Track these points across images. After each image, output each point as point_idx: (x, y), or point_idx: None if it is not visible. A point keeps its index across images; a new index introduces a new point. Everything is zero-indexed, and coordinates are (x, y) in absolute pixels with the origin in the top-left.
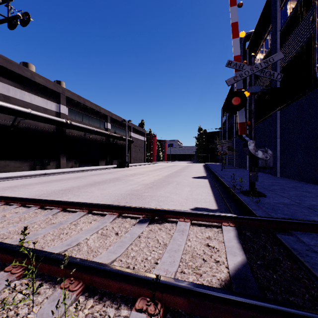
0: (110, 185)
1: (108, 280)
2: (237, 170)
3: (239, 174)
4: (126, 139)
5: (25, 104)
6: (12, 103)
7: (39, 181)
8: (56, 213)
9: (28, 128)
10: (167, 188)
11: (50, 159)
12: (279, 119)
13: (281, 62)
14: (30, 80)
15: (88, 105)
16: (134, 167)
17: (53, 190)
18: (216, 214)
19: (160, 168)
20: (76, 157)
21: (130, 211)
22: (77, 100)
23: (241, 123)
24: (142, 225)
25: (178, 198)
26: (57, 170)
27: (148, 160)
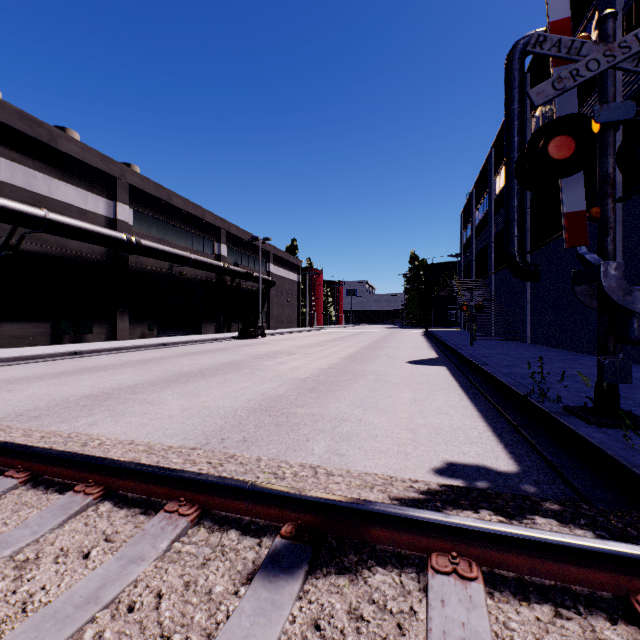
0: (212, 382)
1: None
2: (506, 344)
3: (518, 355)
4: (260, 279)
5: (35, 199)
6: (5, 196)
7: (51, 371)
8: (2, 494)
9: (43, 253)
10: (354, 392)
11: (94, 319)
12: (622, 223)
13: (628, 85)
14: (48, 147)
15: (177, 205)
16: (277, 336)
17: (69, 395)
18: (597, 548)
19: (331, 340)
20: (152, 316)
21: (242, 500)
22: (154, 194)
23: (574, 214)
24: (278, 591)
25: (387, 428)
26: (107, 344)
27: (306, 322)
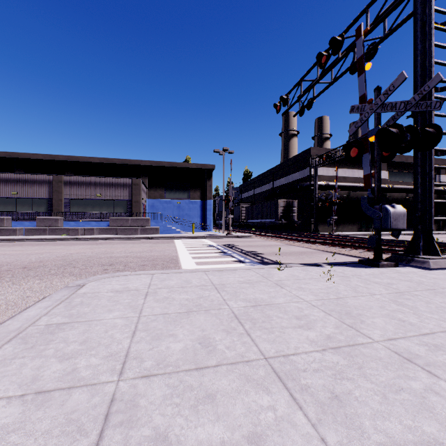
0: None
1: (442, 247)
2: None
3: None
4: None
5: (354, 179)
6: (347, 181)
7: None
8: None
9: (356, 198)
10: None
11: (372, 222)
12: None
13: None
14: None
15: (410, 162)
16: None
17: None
18: None
19: None
20: None
21: None
22: (398, 161)
23: None
24: None
25: None
26: None
27: None
